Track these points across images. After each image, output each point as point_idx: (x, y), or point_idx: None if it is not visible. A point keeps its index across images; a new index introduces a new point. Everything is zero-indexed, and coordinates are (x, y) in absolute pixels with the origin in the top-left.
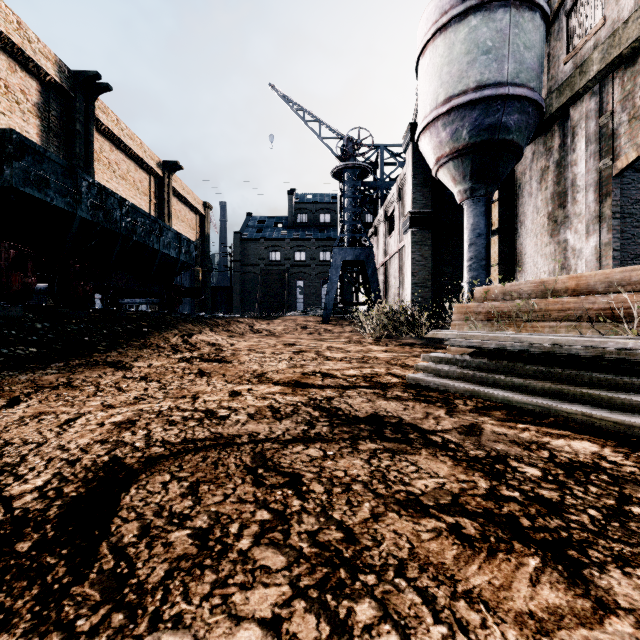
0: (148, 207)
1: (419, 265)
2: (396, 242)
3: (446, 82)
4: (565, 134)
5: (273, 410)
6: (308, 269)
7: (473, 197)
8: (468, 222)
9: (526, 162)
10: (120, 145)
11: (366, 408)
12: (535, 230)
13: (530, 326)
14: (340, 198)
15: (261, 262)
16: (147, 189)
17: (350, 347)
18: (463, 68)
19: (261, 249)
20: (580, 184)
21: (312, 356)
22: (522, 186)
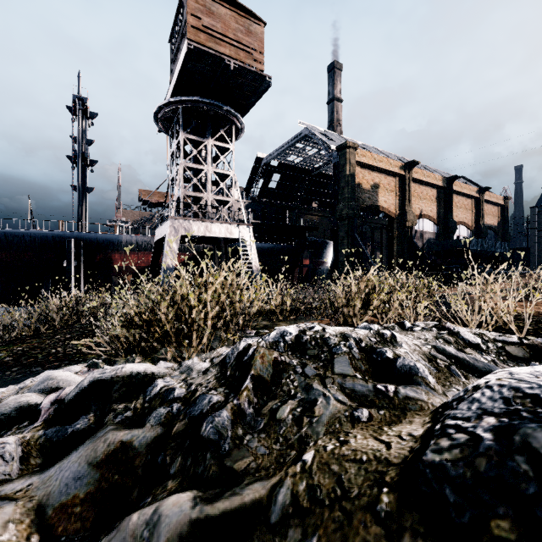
0: (470, 215)
1: None
2: None
3: None
4: None
5: None
6: None
7: None
8: None
9: None
10: (460, 194)
11: None
12: None
13: None
14: None
15: None
16: (470, 207)
17: None
18: None
19: None
20: None
21: None
22: None
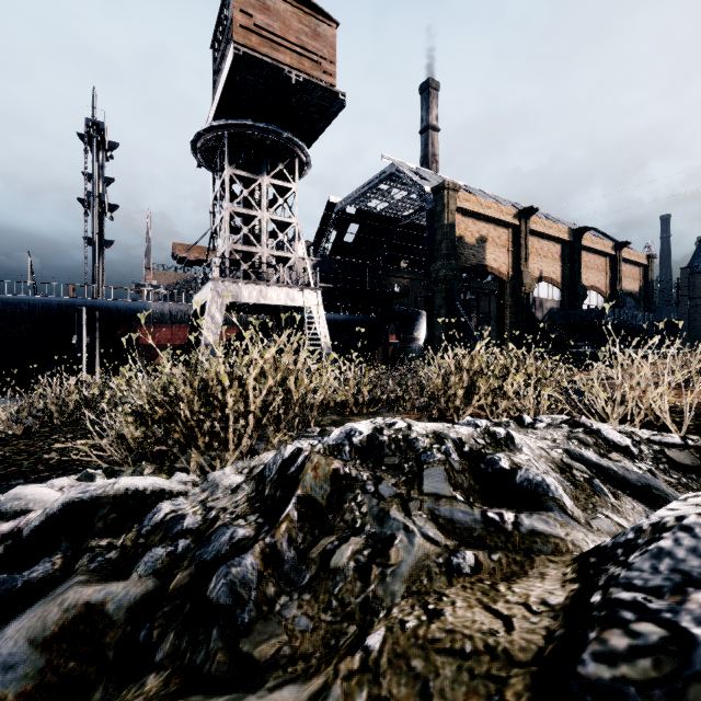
0: (604, 279)
1: None
2: None
3: None
4: None
5: None
6: None
7: None
8: None
9: None
10: (591, 250)
11: None
12: None
13: None
14: None
15: None
16: (604, 267)
17: None
18: None
19: None
20: None
21: None
22: None
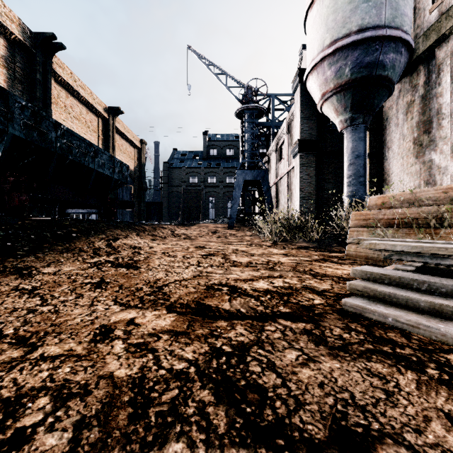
0: (97, 141)
1: (306, 182)
2: (285, 166)
3: (331, 28)
4: (430, 72)
5: (137, 401)
6: (217, 189)
7: (352, 125)
8: (348, 146)
9: (393, 99)
10: (74, 93)
11: (313, 391)
12: (401, 153)
13: (445, 233)
14: (241, 134)
15: (183, 184)
16: (96, 128)
17: (253, 250)
18: (346, 15)
19: (183, 174)
20: (445, 112)
21: (219, 260)
22: (389, 118)
